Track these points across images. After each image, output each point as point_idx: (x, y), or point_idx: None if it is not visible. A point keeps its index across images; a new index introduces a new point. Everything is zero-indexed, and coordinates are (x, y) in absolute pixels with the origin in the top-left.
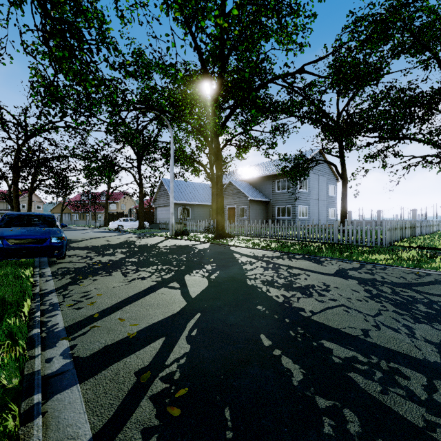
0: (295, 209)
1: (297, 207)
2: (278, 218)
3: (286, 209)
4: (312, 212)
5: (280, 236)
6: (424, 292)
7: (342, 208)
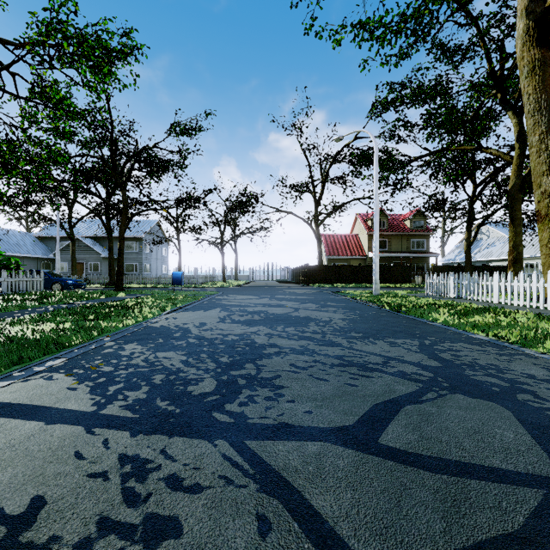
0: (142, 266)
1: (143, 264)
2: (127, 273)
3: (135, 266)
4: (153, 268)
5: (149, 283)
6: (205, 288)
7: (179, 268)
